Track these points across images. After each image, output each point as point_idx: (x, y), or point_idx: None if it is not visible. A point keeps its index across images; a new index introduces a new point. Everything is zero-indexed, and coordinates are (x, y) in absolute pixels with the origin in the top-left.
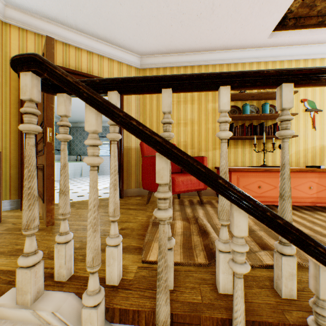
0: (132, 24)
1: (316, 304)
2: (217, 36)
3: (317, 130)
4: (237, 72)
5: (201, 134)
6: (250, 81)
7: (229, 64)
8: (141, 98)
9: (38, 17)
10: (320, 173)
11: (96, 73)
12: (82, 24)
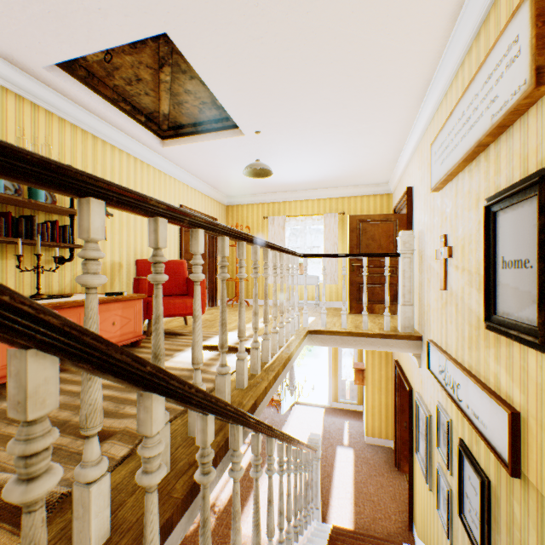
0: None
1: (204, 455)
2: None
3: (109, 241)
4: (121, 186)
5: None
6: (132, 203)
7: None
8: None
9: None
10: (125, 302)
11: None
12: None
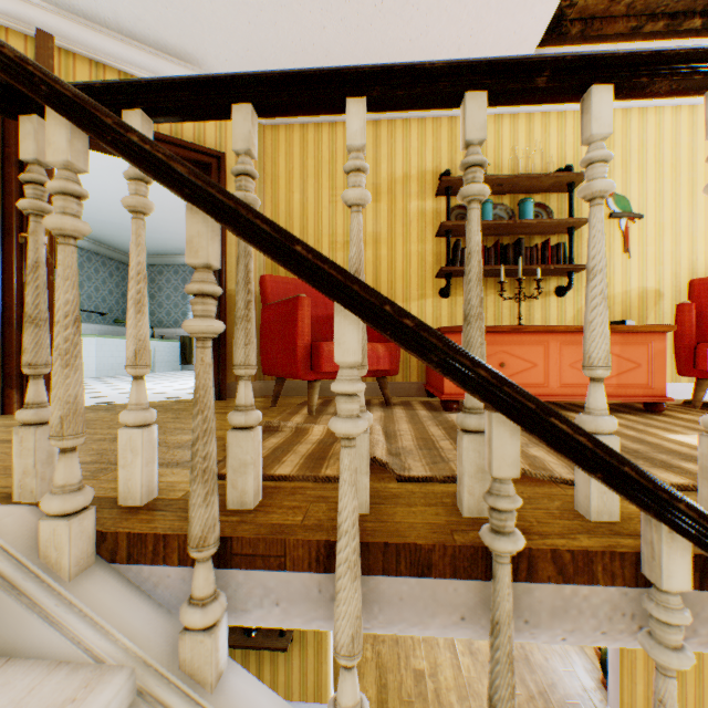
0: (240, 22)
1: (490, 493)
2: (424, 55)
3: (634, 257)
4: (374, 65)
5: (396, 265)
6: (404, 87)
7: (455, 118)
8: (269, 188)
9: (32, 1)
10: (625, 335)
11: (165, 130)
12: (132, 19)
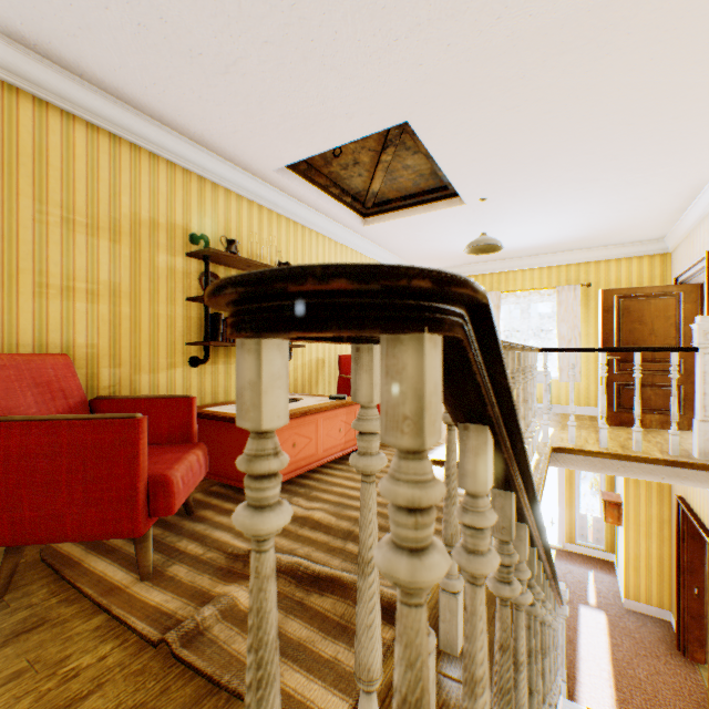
0: None
1: (530, 586)
2: (204, 114)
3: None
4: None
5: (142, 327)
6: None
7: (205, 179)
8: None
9: None
10: (348, 407)
11: None
12: None
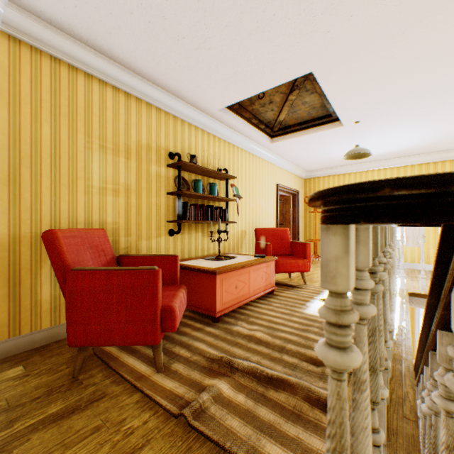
0: None
1: None
2: (180, 76)
3: (240, 216)
4: None
5: (142, 211)
6: None
7: (177, 117)
8: (5, 107)
9: None
10: (267, 262)
11: None
12: None
